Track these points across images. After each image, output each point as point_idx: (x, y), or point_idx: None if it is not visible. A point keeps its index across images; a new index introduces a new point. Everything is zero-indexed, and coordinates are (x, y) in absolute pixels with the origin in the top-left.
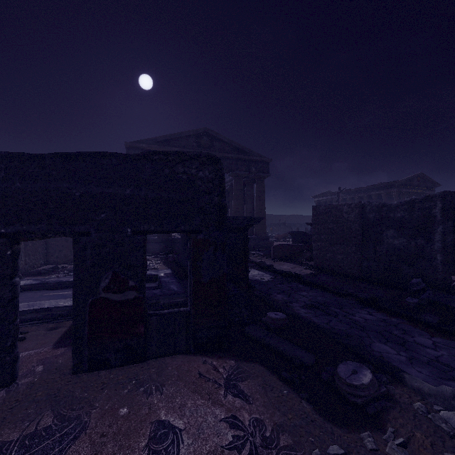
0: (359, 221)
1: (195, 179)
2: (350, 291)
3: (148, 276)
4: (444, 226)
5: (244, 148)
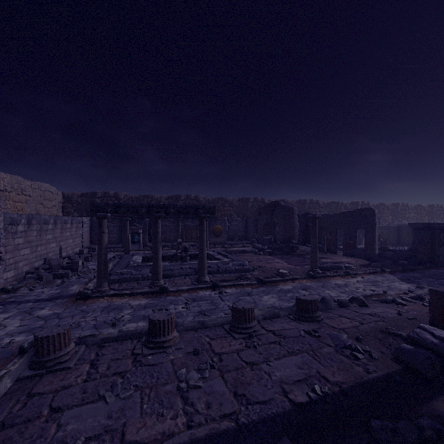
0: None
1: (366, 214)
2: None
3: None
4: None
5: None
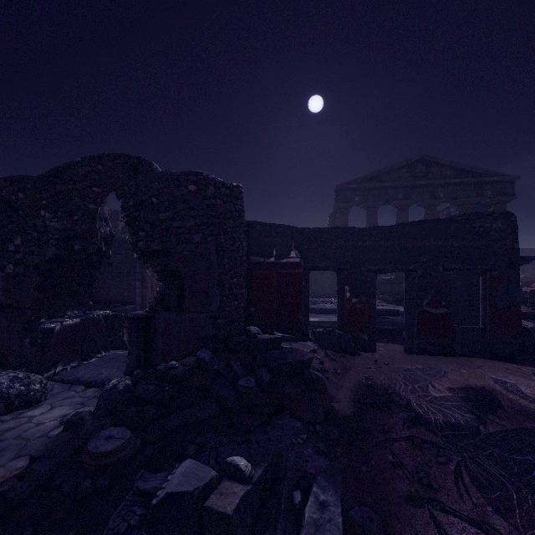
0: None
1: (489, 230)
2: None
3: (389, 311)
4: None
5: (475, 169)
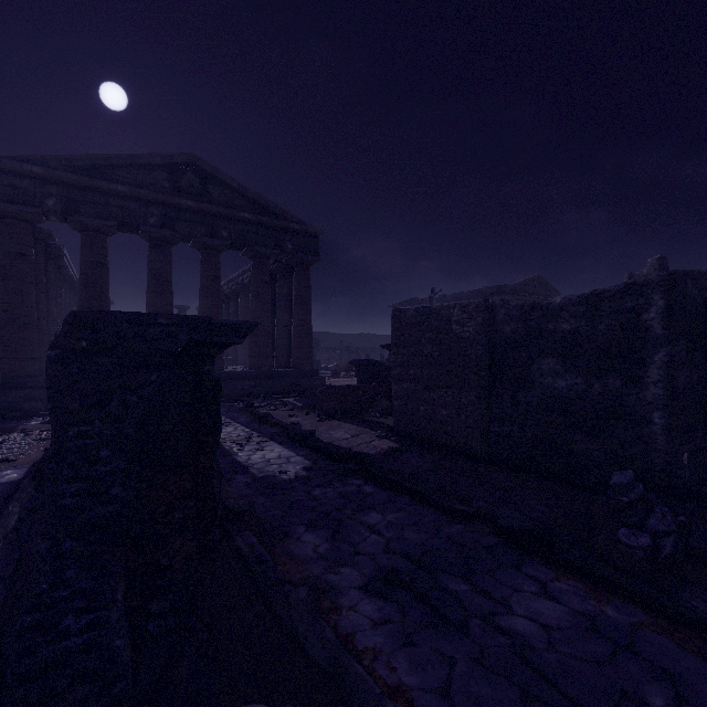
0: (484, 340)
1: None
2: (480, 506)
3: None
4: (672, 349)
5: (272, 206)
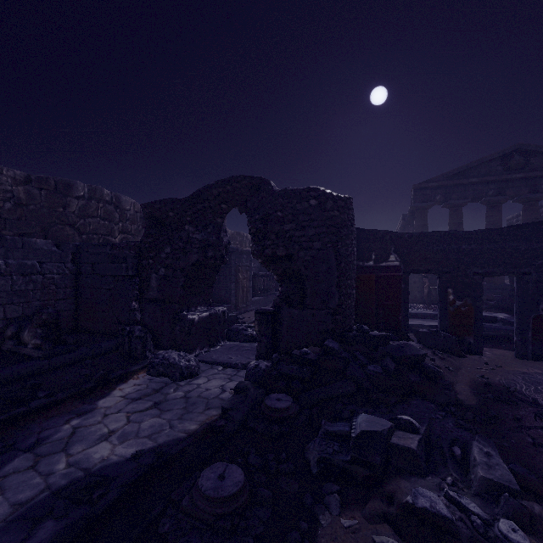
0: None
1: None
2: None
3: (485, 317)
4: None
5: None
